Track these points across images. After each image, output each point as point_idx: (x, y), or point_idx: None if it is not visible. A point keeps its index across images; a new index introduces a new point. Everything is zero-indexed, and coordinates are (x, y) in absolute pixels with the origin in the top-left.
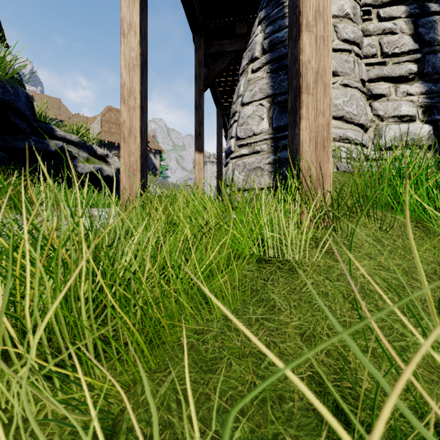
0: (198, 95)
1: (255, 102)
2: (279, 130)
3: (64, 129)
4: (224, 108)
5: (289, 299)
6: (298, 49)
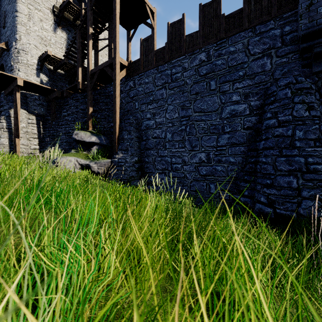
0: None
1: (5, 138)
2: (11, 145)
3: None
4: None
5: None
6: (15, 140)
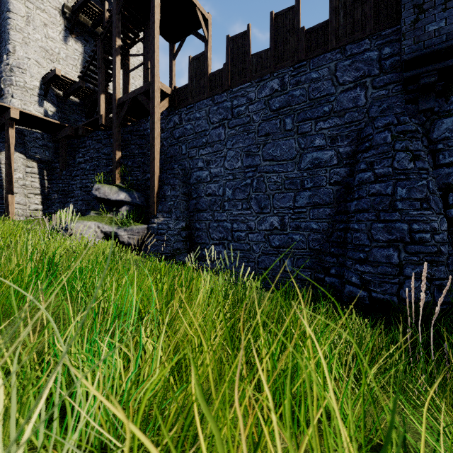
0: None
1: None
2: (1, 204)
3: None
4: None
5: None
6: (8, 198)
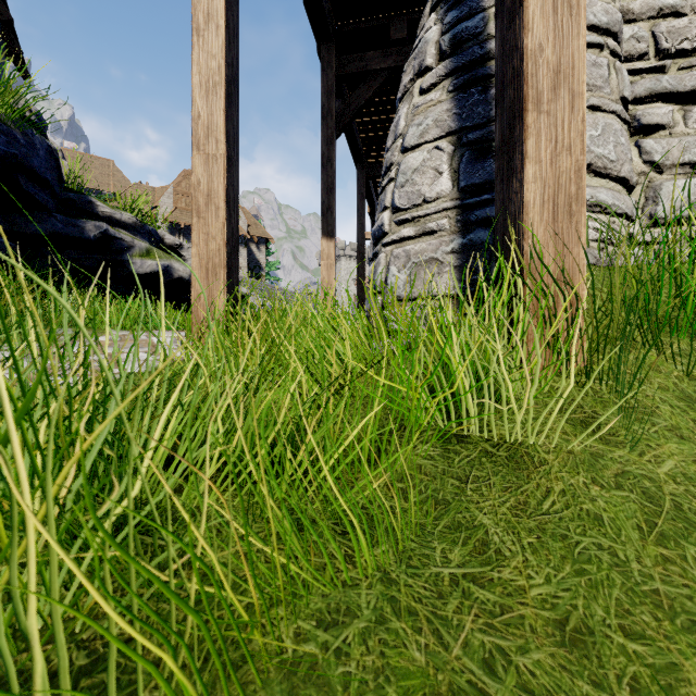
0: (326, 144)
1: (426, 144)
2: (471, 192)
3: (112, 204)
4: (369, 166)
5: (516, 527)
6: (517, 29)
